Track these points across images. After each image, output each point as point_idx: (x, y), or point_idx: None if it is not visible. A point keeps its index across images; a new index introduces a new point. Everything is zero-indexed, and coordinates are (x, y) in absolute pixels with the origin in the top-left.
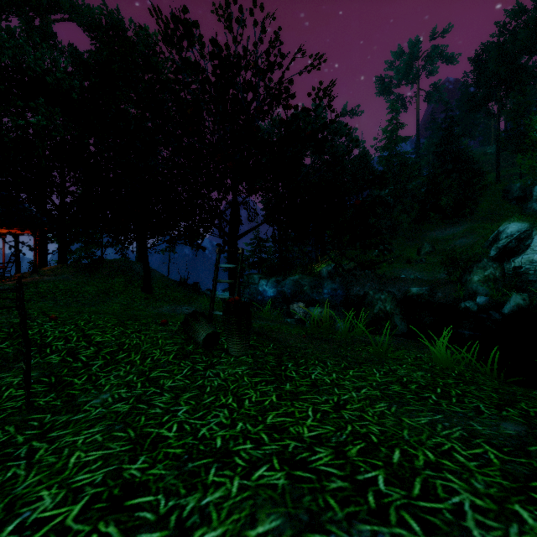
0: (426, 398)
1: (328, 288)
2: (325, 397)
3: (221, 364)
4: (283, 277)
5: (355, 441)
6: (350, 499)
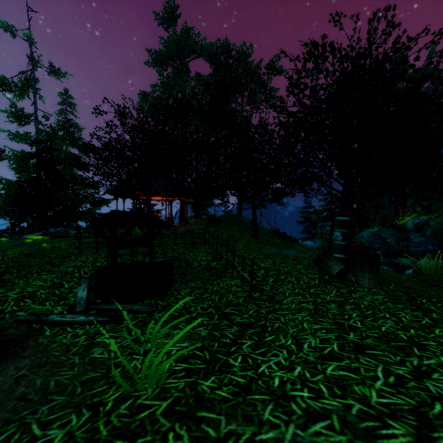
0: None
1: (415, 241)
2: None
3: (360, 291)
4: (358, 229)
5: None
6: None
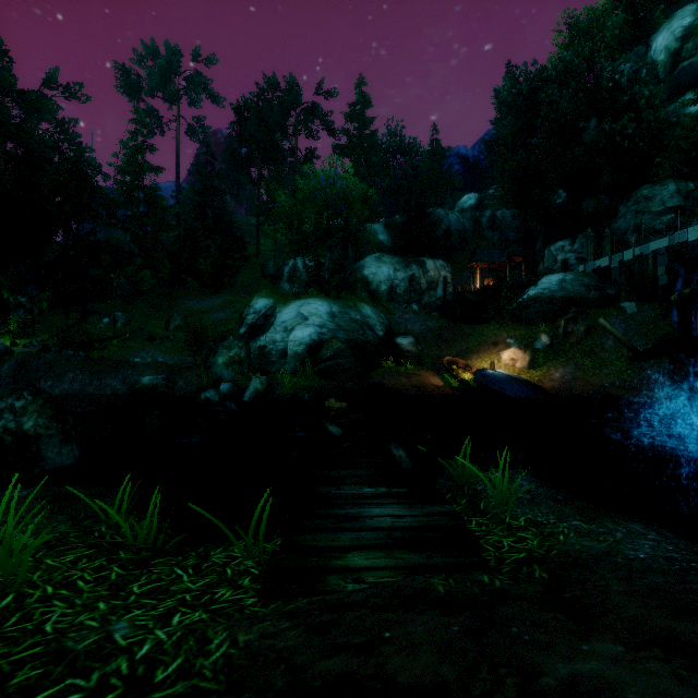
0: None
1: None
2: None
3: None
4: None
5: None
6: None
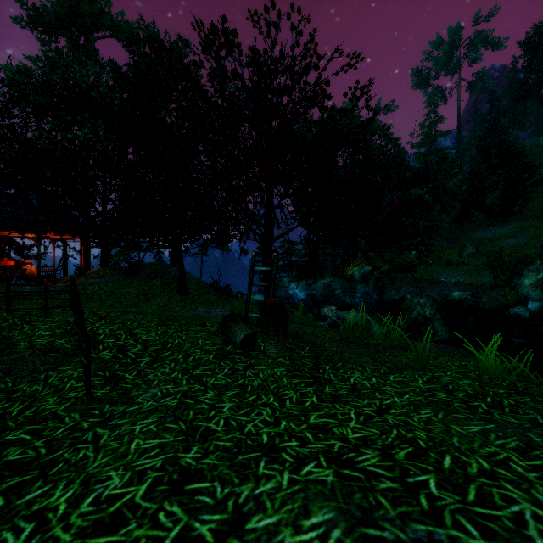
0: (475, 406)
1: (361, 291)
2: (367, 401)
3: (260, 365)
4: (313, 280)
5: (402, 445)
6: (401, 500)
